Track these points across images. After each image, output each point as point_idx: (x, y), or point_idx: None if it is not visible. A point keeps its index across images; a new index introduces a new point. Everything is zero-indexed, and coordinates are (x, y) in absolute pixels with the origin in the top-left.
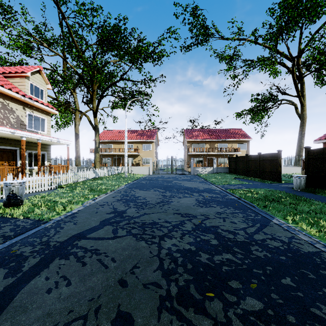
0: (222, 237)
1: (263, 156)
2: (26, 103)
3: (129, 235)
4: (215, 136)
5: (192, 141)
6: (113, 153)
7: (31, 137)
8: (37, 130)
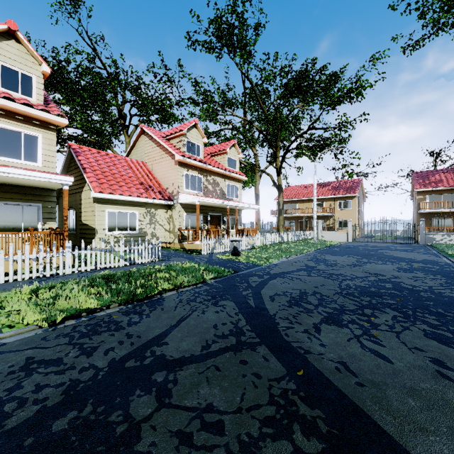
0: (399, 286)
1: None
2: (225, 175)
3: (319, 276)
4: None
5: (428, 192)
6: (298, 215)
7: (232, 205)
8: (232, 197)
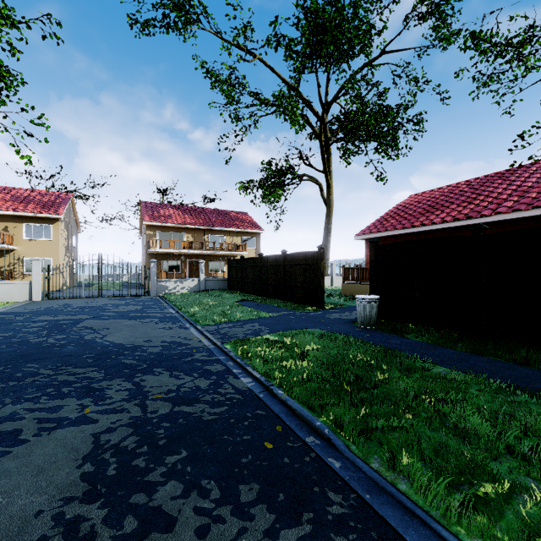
0: None
1: (291, 258)
2: None
3: None
4: (203, 220)
5: (158, 227)
6: None
7: None
8: None
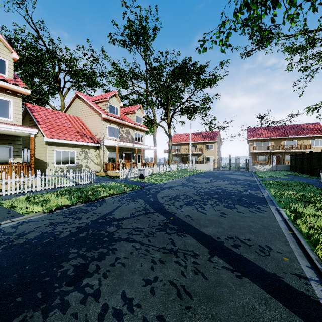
0: (225, 191)
1: (313, 155)
2: (134, 127)
3: (188, 188)
4: (281, 133)
5: (255, 140)
6: (181, 153)
7: (139, 147)
8: (139, 142)
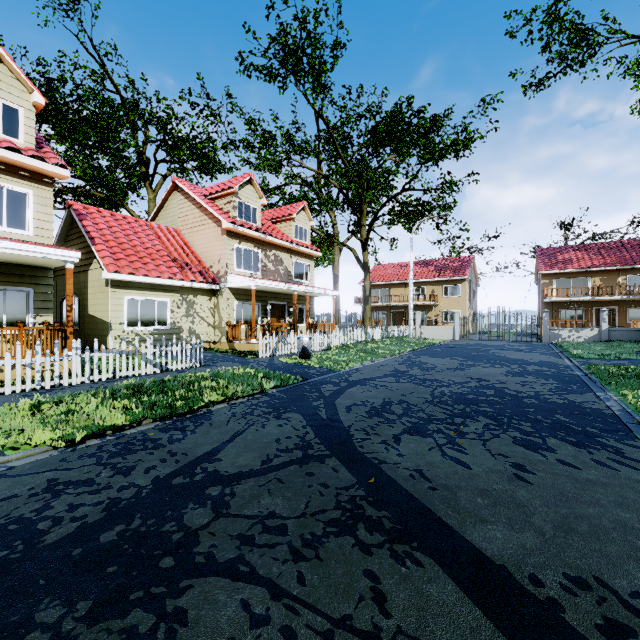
0: (502, 392)
1: None
2: (292, 249)
3: (409, 382)
4: (618, 258)
5: (555, 274)
6: (391, 304)
7: (301, 290)
8: (301, 280)
